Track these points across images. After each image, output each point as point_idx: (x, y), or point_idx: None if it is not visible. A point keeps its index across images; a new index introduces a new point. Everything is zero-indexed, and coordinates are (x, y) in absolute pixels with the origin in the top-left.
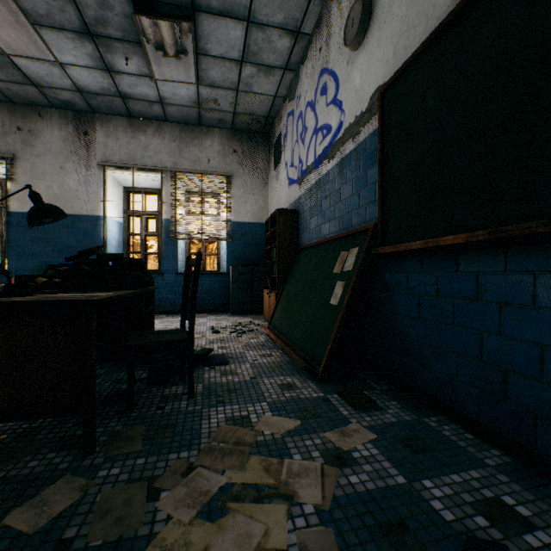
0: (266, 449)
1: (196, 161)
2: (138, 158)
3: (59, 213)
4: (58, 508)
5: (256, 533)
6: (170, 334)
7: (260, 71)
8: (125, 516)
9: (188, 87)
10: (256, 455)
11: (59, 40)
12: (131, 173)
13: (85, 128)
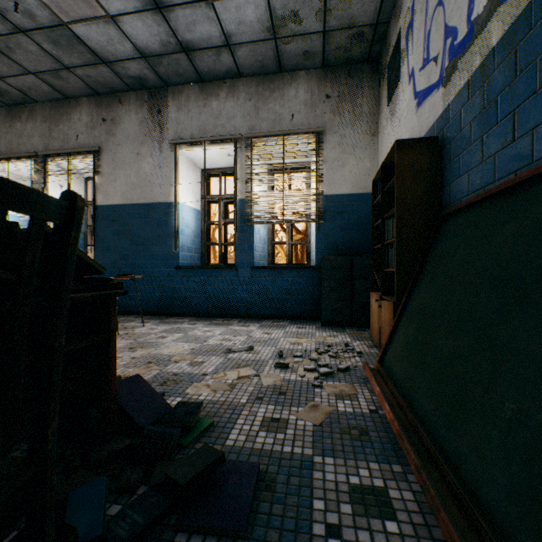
0: None
1: (276, 120)
2: (209, 130)
3: None
4: None
5: None
6: None
7: None
8: None
9: (255, 1)
10: None
11: None
12: (203, 149)
13: (158, 106)
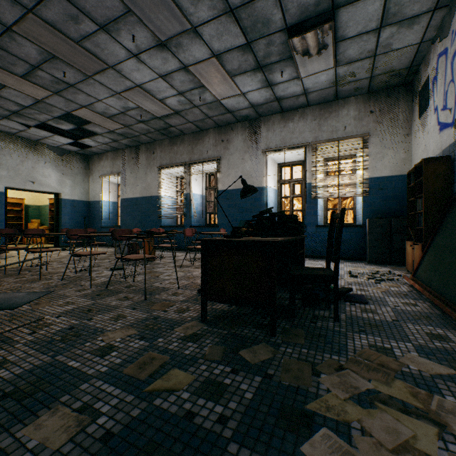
0: (412, 380)
1: (333, 131)
2: (287, 141)
3: (255, 189)
4: (262, 357)
5: (403, 432)
6: (318, 270)
7: (401, 26)
8: (299, 377)
9: (327, 72)
10: (401, 380)
11: (243, 79)
12: (282, 153)
13: (255, 130)
